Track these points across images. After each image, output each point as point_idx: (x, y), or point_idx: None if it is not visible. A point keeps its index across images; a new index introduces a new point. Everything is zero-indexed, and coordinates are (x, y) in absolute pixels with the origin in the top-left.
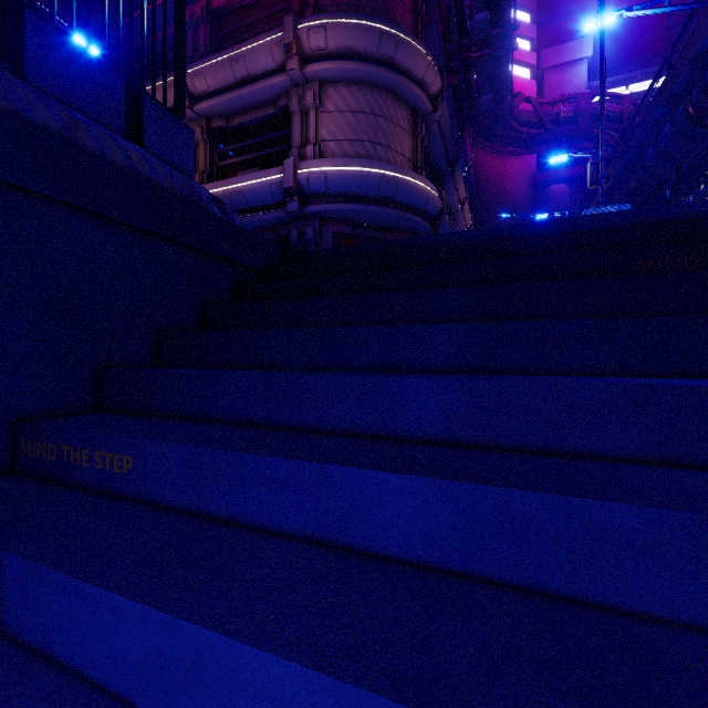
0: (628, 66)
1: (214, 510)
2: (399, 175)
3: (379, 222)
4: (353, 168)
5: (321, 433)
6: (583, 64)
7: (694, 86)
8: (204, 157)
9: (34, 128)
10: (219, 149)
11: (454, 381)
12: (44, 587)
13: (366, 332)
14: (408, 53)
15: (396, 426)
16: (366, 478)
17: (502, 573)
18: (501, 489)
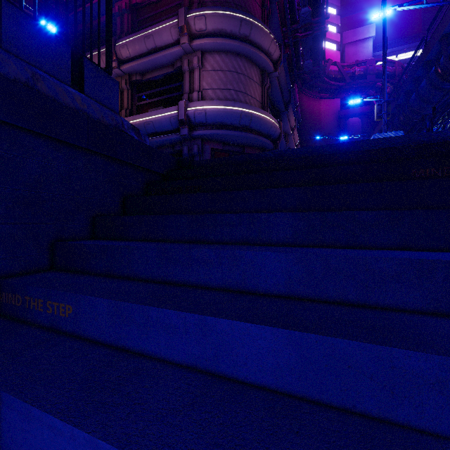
0: (398, 43)
1: (127, 344)
2: (253, 111)
3: (240, 142)
4: (223, 107)
5: (202, 288)
6: (369, 41)
7: (441, 55)
8: (127, 99)
9: (8, 80)
10: (137, 95)
11: (293, 254)
12: (3, 407)
13: (232, 217)
14: (259, 33)
15: (253, 284)
16: (233, 326)
17: (330, 398)
18: (330, 338)
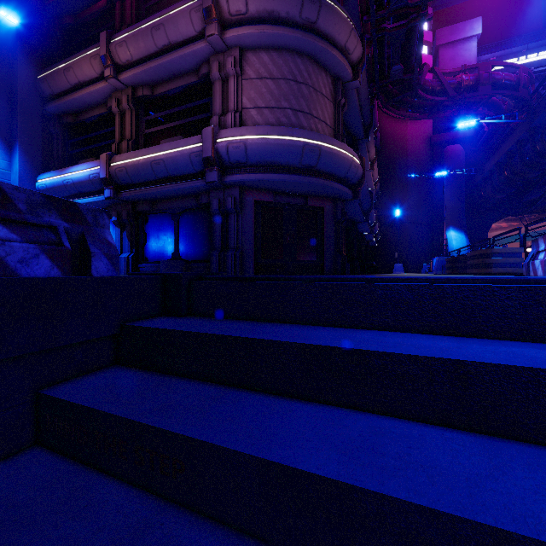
0: (510, 43)
1: None
2: (322, 143)
3: (301, 190)
4: (274, 137)
5: None
6: (473, 41)
7: None
8: (130, 125)
9: None
10: (145, 118)
11: None
12: None
13: None
14: (331, 17)
15: None
16: None
17: None
18: None
